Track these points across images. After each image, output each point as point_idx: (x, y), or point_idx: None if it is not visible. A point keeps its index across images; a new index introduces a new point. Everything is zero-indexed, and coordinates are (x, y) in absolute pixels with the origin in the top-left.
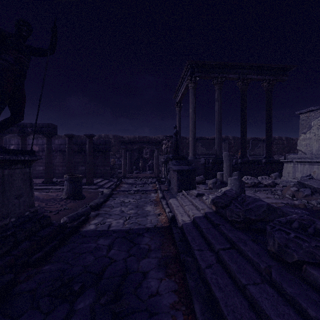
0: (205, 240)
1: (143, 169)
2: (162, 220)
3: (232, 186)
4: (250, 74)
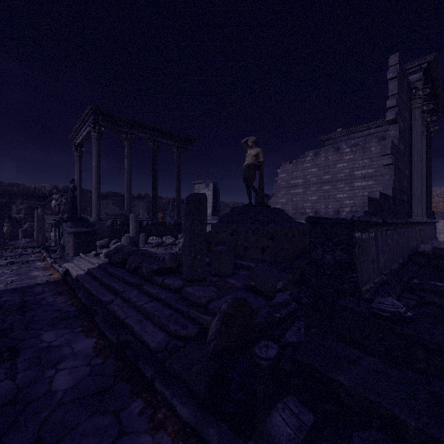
0: (95, 278)
1: (12, 237)
2: (55, 277)
3: (124, 242)
4: (161, 137)
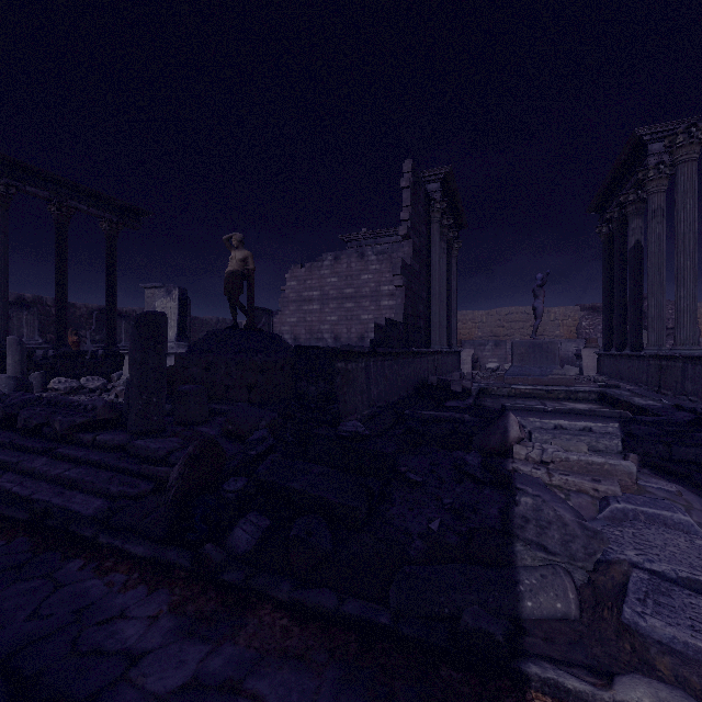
0: None
1: None
2: None
3: (3, 387)
4: (76, 200)
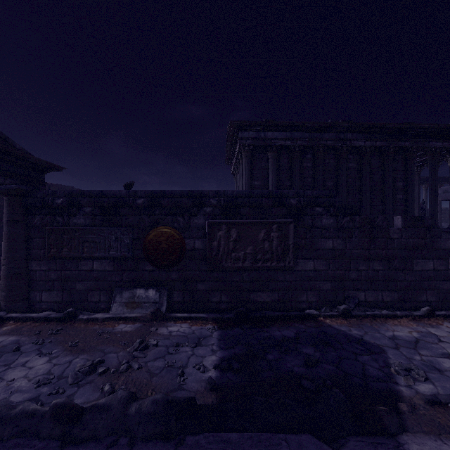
0: None
1: None
2: None
3: None
4: (443, 181)
